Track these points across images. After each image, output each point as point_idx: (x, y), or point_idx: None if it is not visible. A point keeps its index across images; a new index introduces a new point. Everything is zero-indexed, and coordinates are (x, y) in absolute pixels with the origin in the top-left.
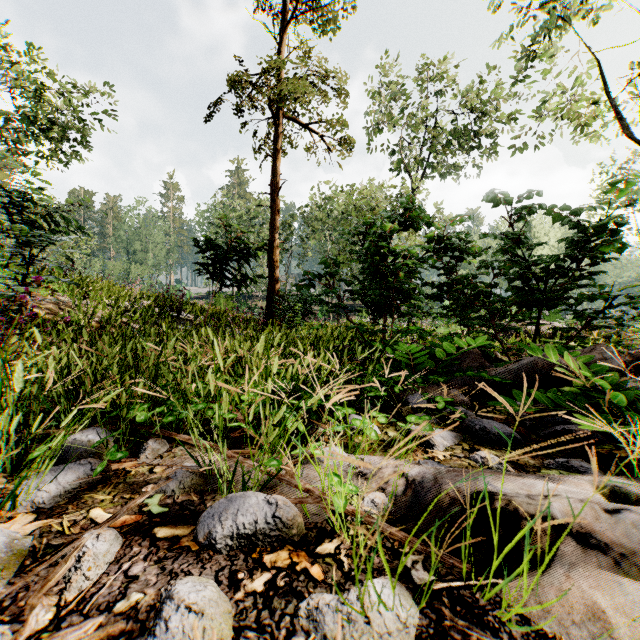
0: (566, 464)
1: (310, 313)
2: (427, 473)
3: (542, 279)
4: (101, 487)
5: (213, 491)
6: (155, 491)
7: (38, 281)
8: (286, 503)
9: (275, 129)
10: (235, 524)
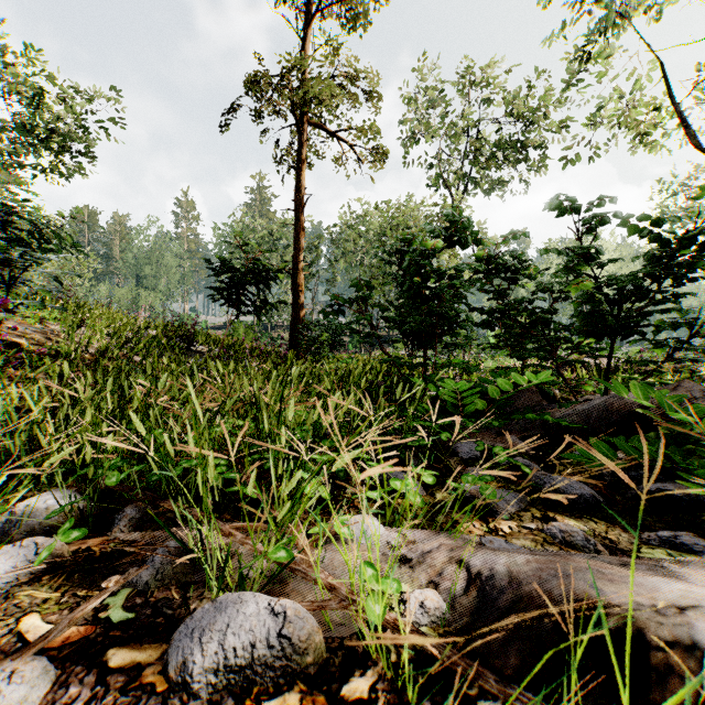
0: (673, 540)
1: (339, 345)
2: (496, 561)
3: (616, 302)
4: (48, 579)
5: (202, 583)
6: (122, 584)
7: (2, 303)
8: (298, 613)
9: (300, 137)
10: (222, 649)
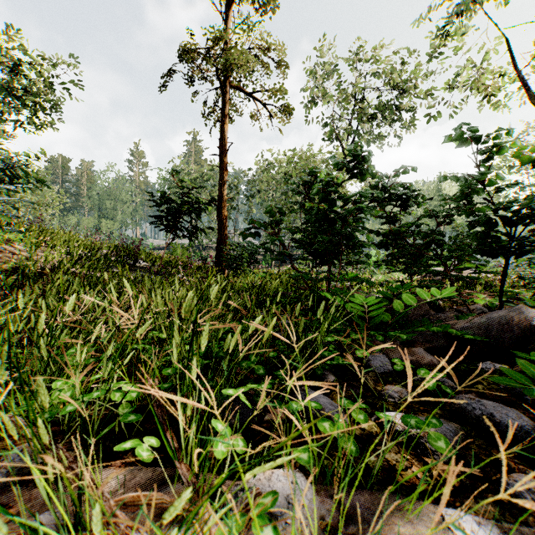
0: None
1: (255, 261)
2: None
3: (512, 223)
4: None
5: None
6: None
7: None
8: None
9: (224, 97)
10: None
